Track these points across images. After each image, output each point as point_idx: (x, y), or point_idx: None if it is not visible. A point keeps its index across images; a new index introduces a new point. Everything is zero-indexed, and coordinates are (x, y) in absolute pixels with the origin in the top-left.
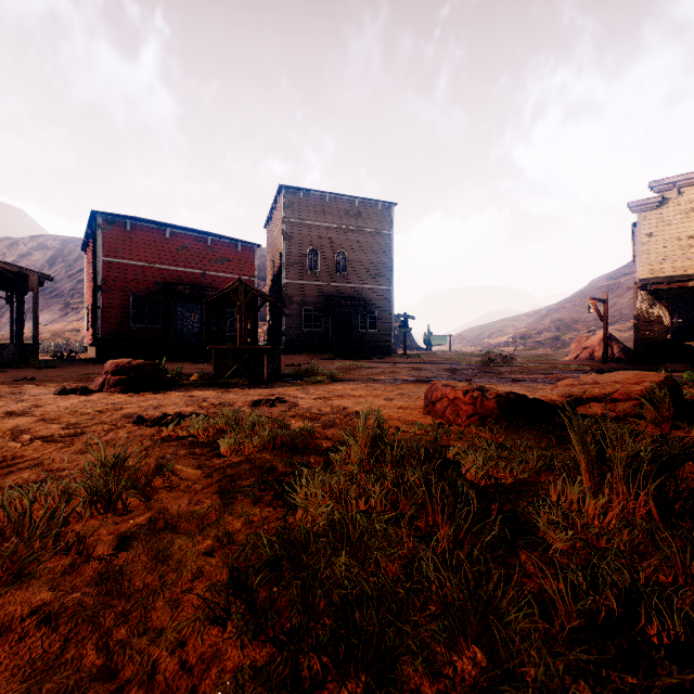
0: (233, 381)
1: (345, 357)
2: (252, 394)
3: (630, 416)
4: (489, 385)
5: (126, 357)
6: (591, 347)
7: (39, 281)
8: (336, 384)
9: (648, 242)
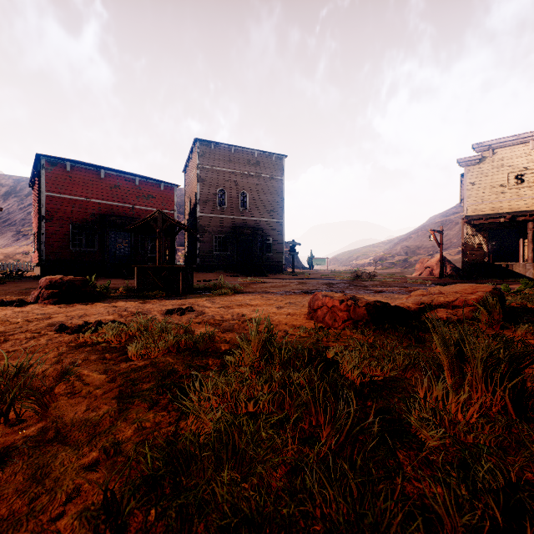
0: (153, 293)
1: (247, 274)
2: (167, 304)
3: (469, 319)
4: (358, 295)
5: (66, 274)
6: (431, 267)
7: None
8: (238, 295)
9: (472, 189)
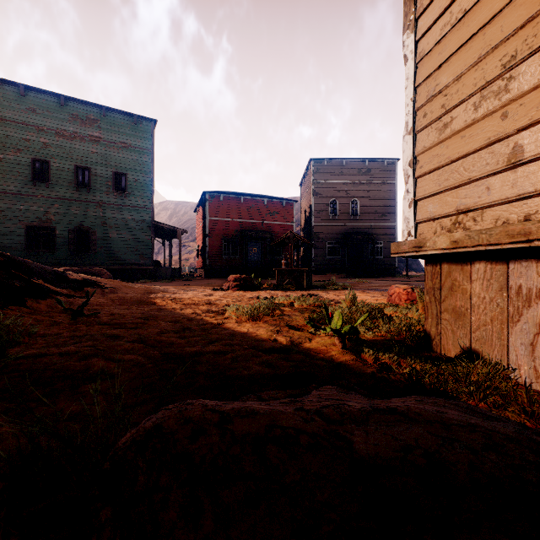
0: (287, 287)
1: (357, 276)
2: (299, 293)
3: None
4: None
5: (220, 275)
6: None
7: (181, 233)
8: (345, 290)
9: None
